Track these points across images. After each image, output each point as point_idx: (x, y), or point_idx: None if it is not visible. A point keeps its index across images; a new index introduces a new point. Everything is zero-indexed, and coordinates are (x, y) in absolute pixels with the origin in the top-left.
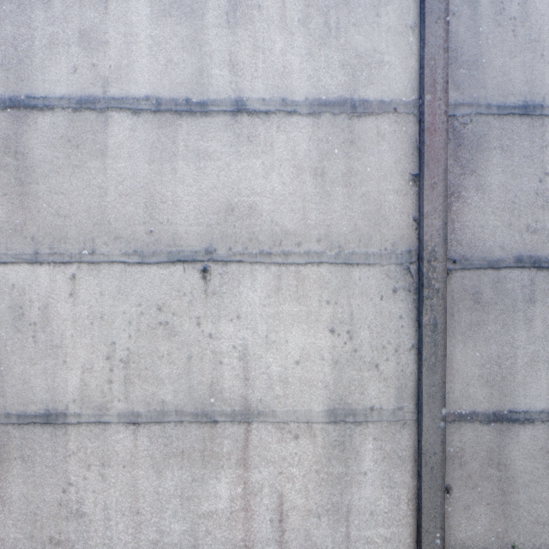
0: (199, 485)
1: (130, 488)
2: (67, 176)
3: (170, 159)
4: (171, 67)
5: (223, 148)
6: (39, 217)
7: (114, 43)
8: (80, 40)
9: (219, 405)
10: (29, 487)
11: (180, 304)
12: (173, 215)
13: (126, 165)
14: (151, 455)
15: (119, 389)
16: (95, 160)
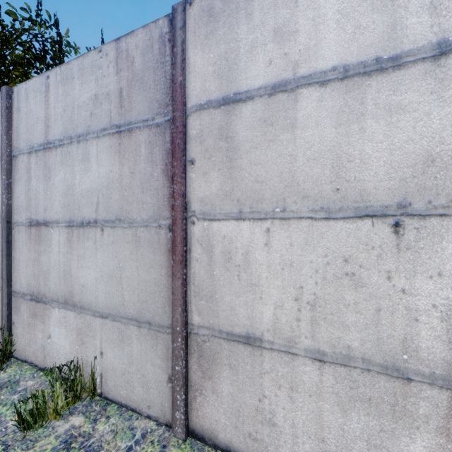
0: (388, 437)
1: (316, 416)
2: (263, 149)
3: (357, 119)
4: (359, 32)
5: (420, 98)
6: (242, 184)
7: (303, 29)
8: (274, 37)
9: (413, 363)
10: (234, 389)
11: (367, 257)
12: (360, 173)
13: (313, 133)
14: (336, 393)
15: (306, 328)
16: (286, 133)
